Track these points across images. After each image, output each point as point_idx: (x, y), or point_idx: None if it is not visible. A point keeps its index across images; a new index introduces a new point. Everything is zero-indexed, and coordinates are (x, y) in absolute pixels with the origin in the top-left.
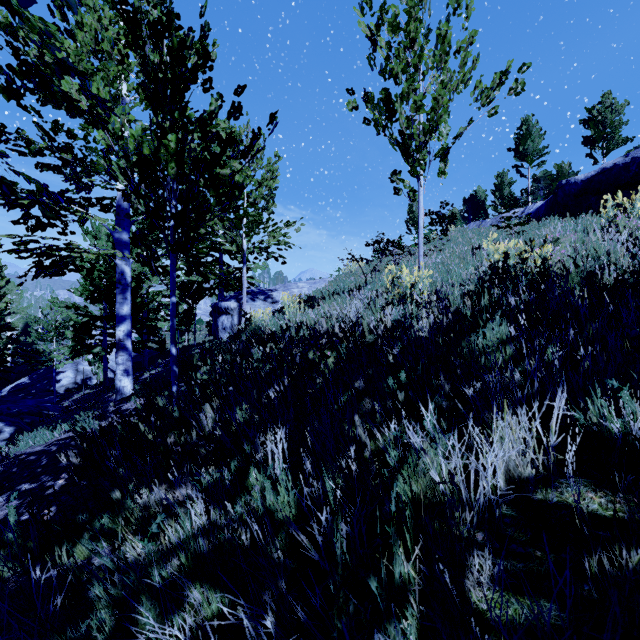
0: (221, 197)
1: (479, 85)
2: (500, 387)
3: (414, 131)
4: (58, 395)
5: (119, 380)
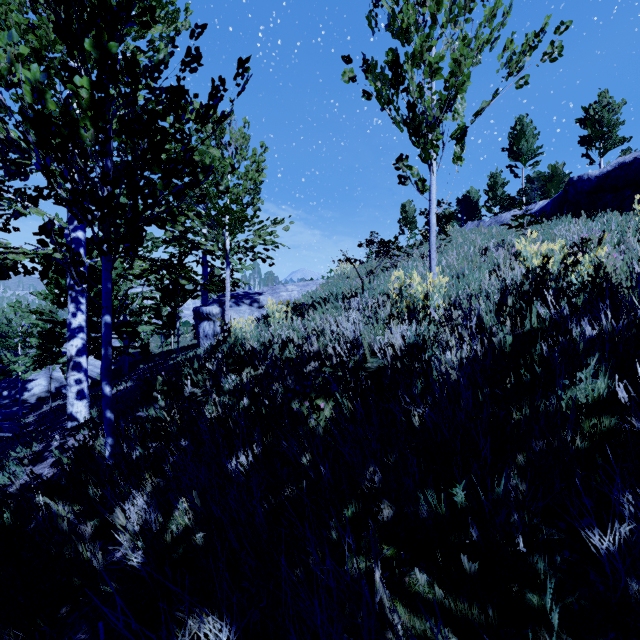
0: (171, 178)
1: (510, 45)
2: None
3: (428, 103)
4: (28, 405)
5: (71, 404)
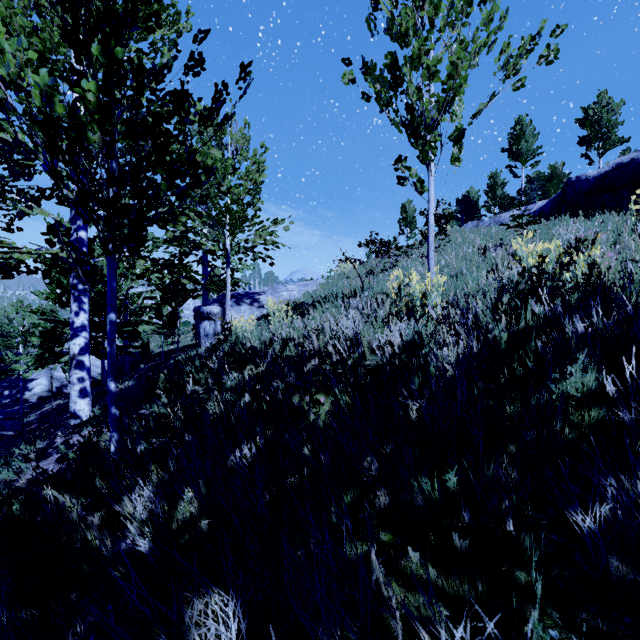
0: (174, 179)
1: (506, 48)
2: None
3: (426, 105)
4: (29, 404)
5: (74, 402)
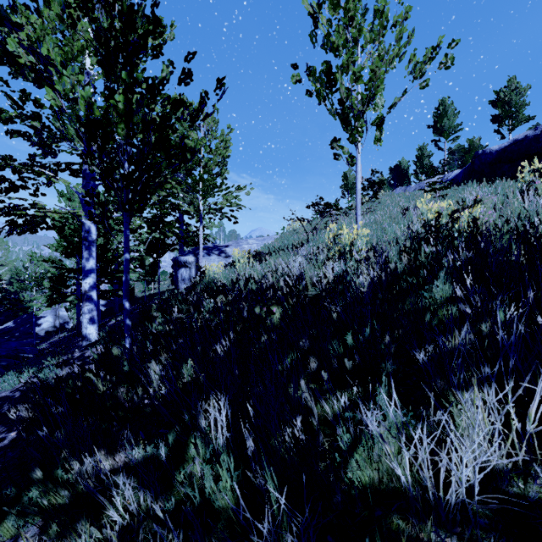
0: (171, 158)
1: (413, 58)
2: (455, 352)
3: (353, 101)
4: (39, 337)
5: (85, 328)
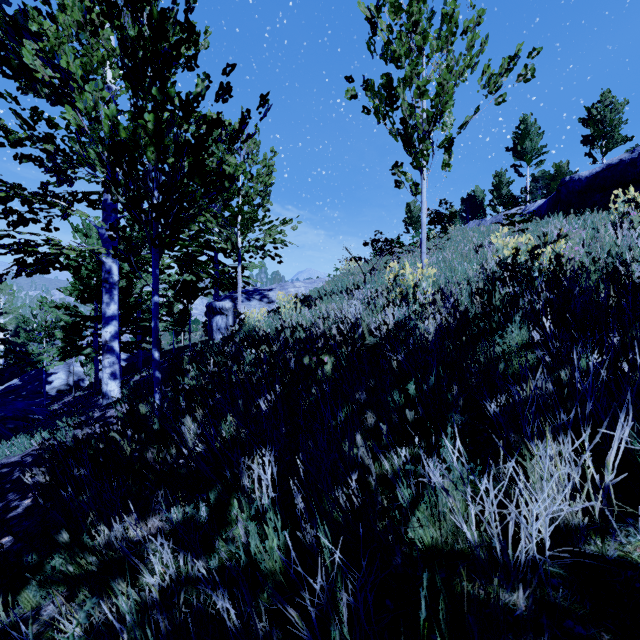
0: (208, 186)
1: (487, 70)
2: (530, 403)
3: (417, 119)
4: (49, 397)
5: (105, 384)
